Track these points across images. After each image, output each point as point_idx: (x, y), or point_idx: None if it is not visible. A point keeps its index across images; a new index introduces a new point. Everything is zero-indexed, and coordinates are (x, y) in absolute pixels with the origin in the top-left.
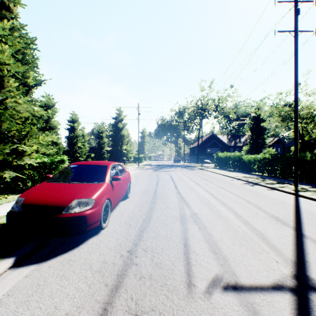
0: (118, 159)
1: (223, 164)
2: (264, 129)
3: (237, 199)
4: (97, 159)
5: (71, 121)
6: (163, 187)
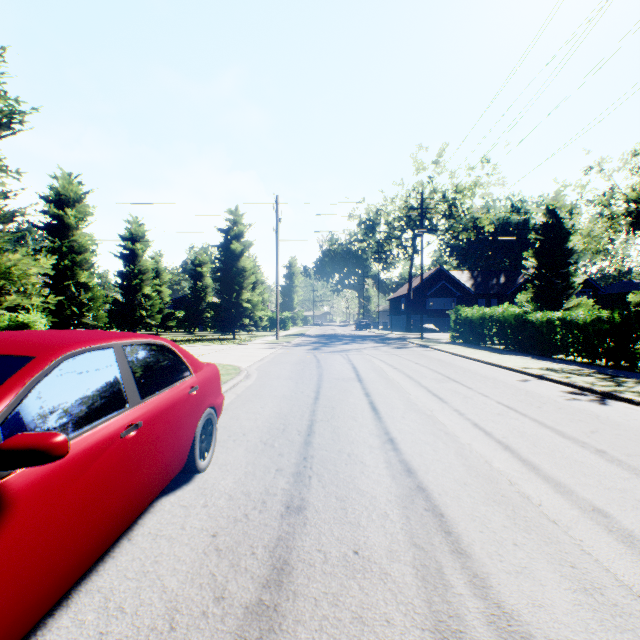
0: (231, 322)
1: (475, 335)
2: (569, 253)
3: (631, 480)
4: (191, 323)
5: (128, 238)
6: (334, 409)
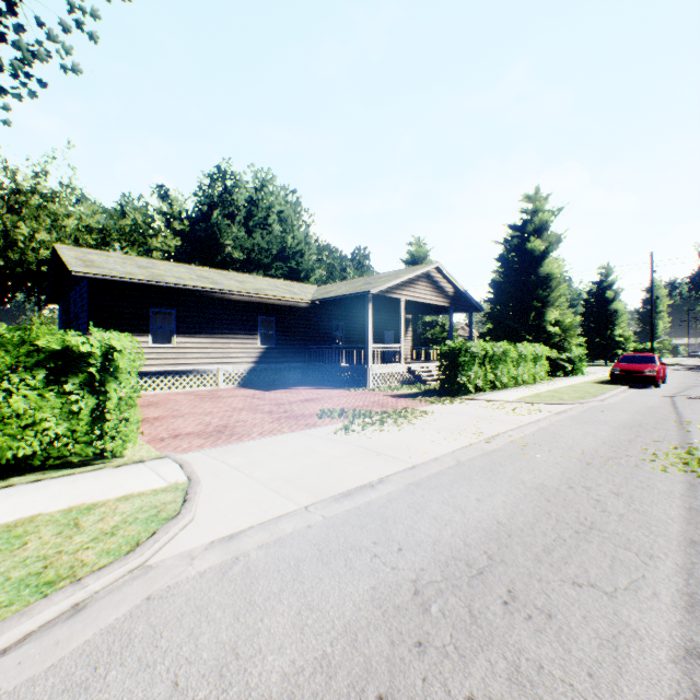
0: (603, 352)
1: None
2: None
3: None
4: None
5: None
6: None
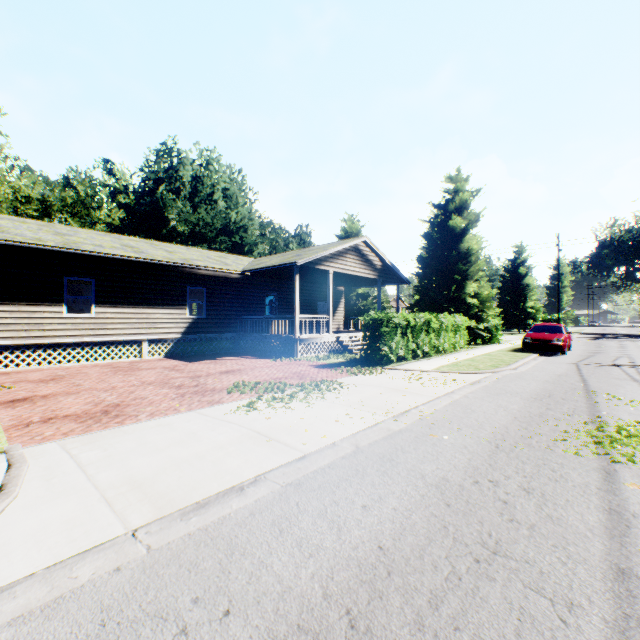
0: (517, 322)
1: None
2: None
3: None
4: None
5: None
6: (605, 349)
